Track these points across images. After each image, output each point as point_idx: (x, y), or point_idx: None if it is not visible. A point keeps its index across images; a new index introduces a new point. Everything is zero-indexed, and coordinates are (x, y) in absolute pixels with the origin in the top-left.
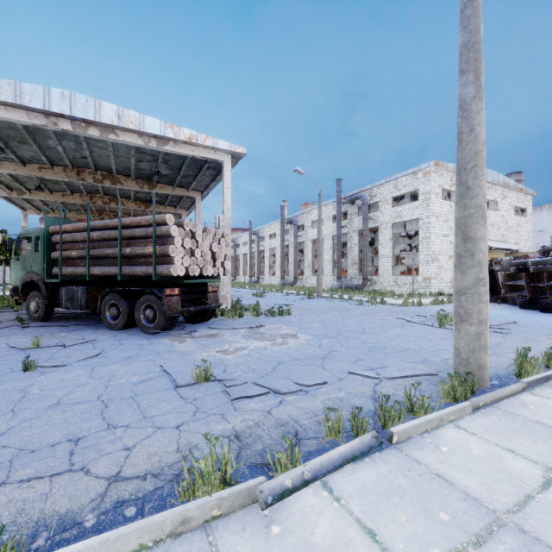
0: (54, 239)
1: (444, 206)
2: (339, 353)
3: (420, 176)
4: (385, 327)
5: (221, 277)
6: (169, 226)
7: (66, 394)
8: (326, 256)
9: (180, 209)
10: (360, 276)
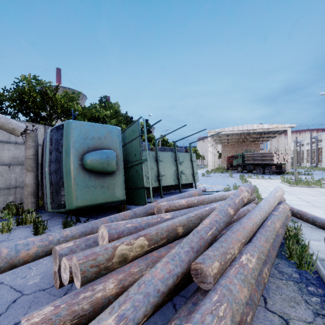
0: (245, 156)
1: None
2: None
3: None
4: None
5: (286, 163)
6: (273, 154)
7: None
8: None
9: (269, 138)
10: None
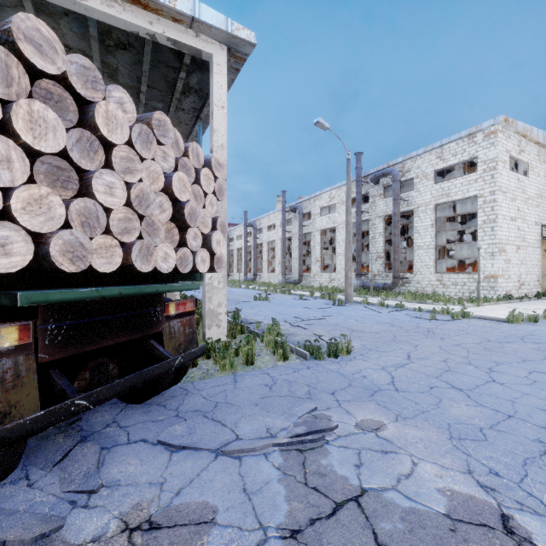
0: None
1: (512, 179)
2: None
3: (480, 138)
4: None
5: (207, 275)
6: None
7: None
8: (339, 249)
9: None
10: (386, 273)
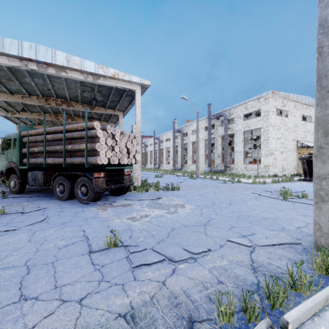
0: (24, 140)
1: (278, 119)
2: (216, 220)
3: (262, 100)
4: (245, 199)
5: (134, 165)
6: (96, 130)
7: (2, 258)
8: (201, 152)
9: (111, 123)
10: (222, 164)
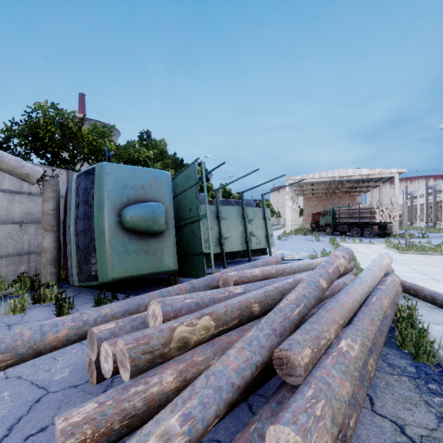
0: (336, 212)
1: None
2: None
3: None
4: None
5: (393, 223)
6: (375, 209)
7: None
8: None
9: (369, 188)
10: None
